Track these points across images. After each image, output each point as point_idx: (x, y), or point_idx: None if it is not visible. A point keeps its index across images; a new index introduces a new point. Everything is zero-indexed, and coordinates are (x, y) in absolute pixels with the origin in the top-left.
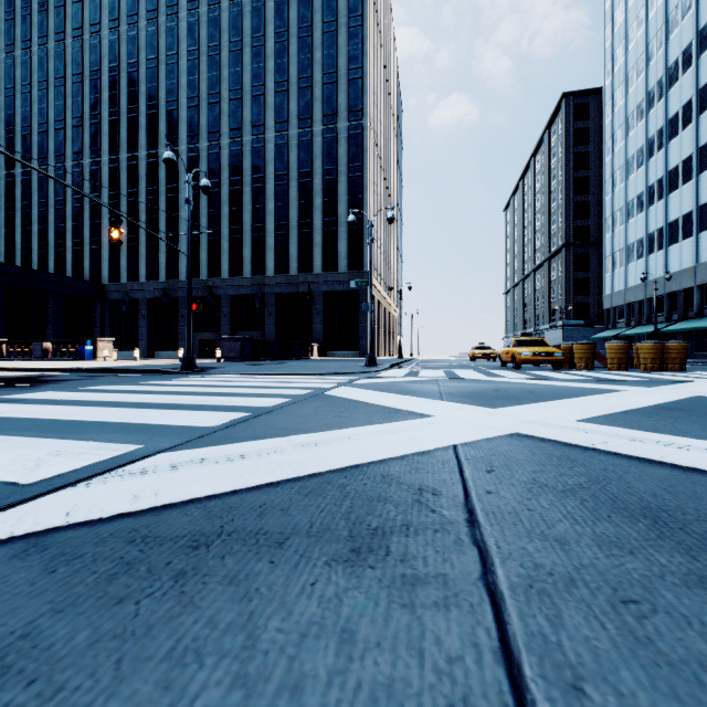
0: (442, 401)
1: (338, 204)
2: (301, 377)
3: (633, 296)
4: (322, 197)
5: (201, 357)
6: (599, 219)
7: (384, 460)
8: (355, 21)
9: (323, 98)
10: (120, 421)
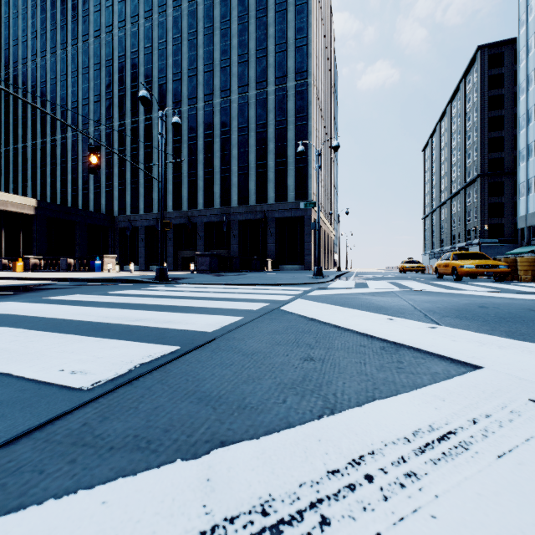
0: (444, 326)
1: (287, 148)
2: (256, 287)
3: None
4: (274, 142)
5: (183, 270)
6: (512, 151)
7: None
8: None
9: (275, 64)
10: None
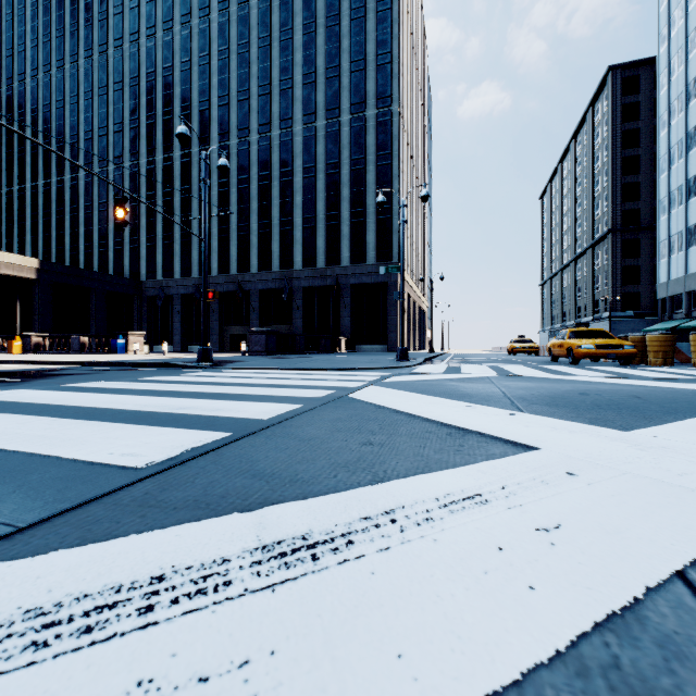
0: (524, 413)
1: (366, 195)
2: (323, 372)
3: (695, 283)
4: (349, 187)
5: (231, 351)
6: (651, 201)
7: (522, 664)
8: (383, 5)
9: (350, 87)
10: (13, 447)
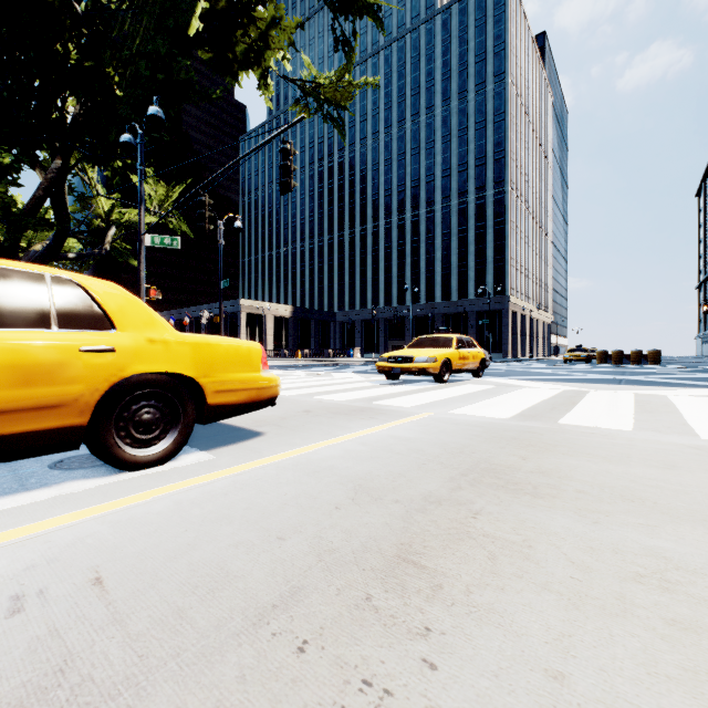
0: None
1: (486, 249)
2: None
3: None
4: (474, 245)
5: None
6: None
7: None
8: (499, 117)
9: (475, 176)
10: None
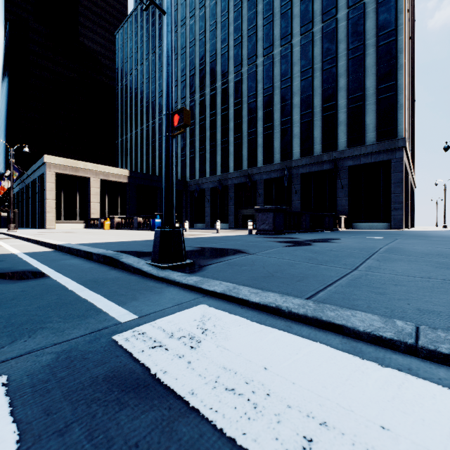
0: None
1: (365, 78)
2: None
3: None
4: (346, 76)
5: (243, 227)
6: None
7: None
8: None
9: None
10: None
